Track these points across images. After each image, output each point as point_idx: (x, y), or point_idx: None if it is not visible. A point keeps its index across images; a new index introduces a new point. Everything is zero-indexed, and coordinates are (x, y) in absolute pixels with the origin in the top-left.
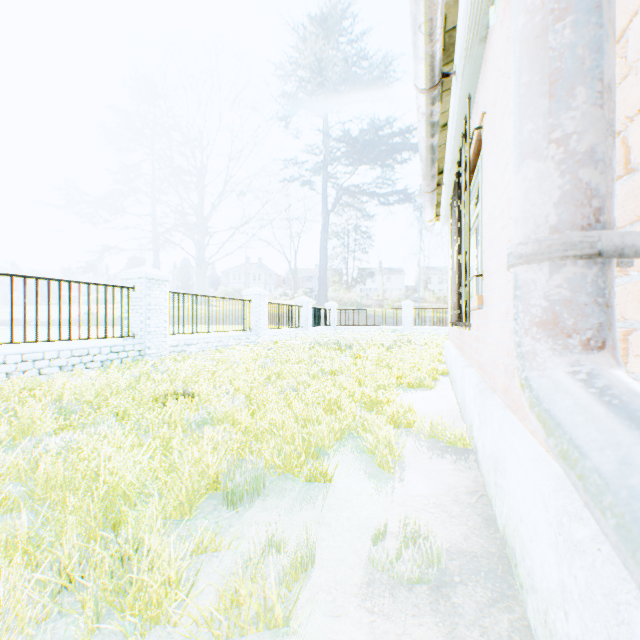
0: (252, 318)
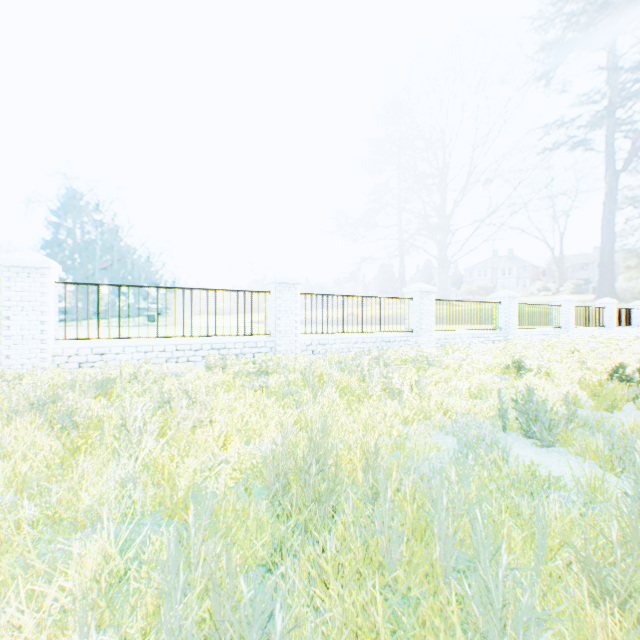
0: (560, 319)
